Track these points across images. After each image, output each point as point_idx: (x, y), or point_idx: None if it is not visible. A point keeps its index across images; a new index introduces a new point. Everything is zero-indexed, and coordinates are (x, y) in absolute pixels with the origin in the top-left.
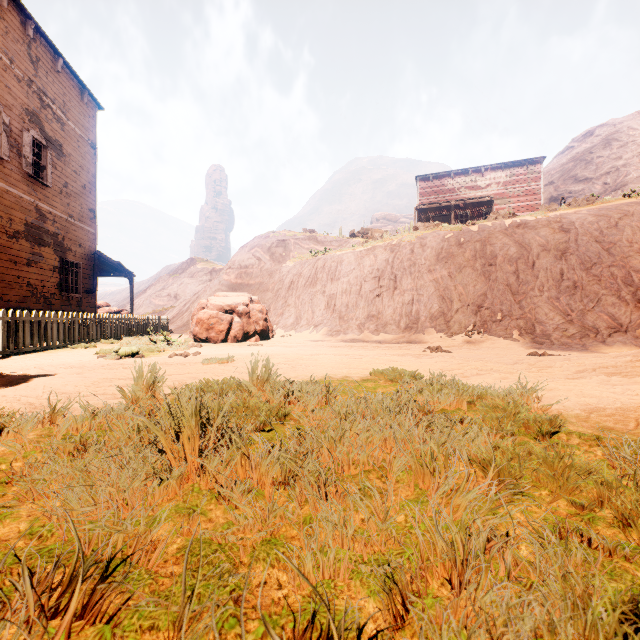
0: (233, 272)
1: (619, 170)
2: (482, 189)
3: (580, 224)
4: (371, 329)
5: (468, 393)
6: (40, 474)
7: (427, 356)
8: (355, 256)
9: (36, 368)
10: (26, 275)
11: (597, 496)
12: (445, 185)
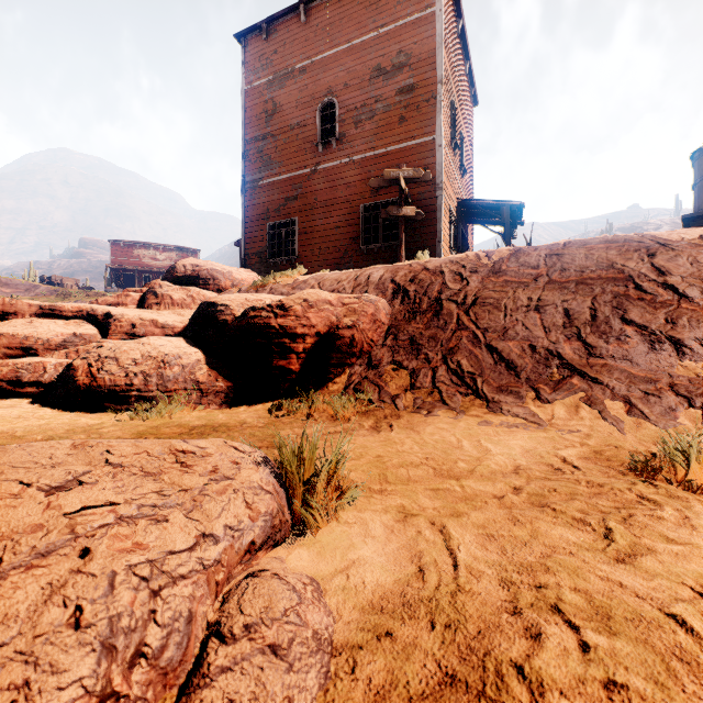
0: None
1: None
2: (161, 261)
3: None
4: None
5: None
6: None
7: None
8: None
9: None
10: None
11: None
12: (133, 252)
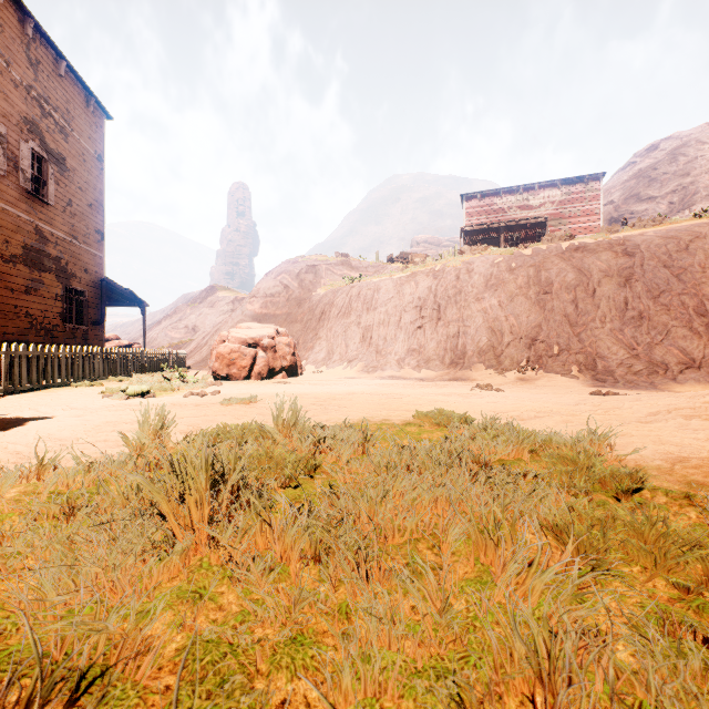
0: (257, 301)
1: (686, 188)
2: (535, 209)
3: (646, 247)
4: (412, 365)
5: (530, 440)
6: (14, 545)
7: (476, 395)
8: (394, 283)
9: (31, 410)
10: (24, 304)
11: (704, 575)
12: (494, 204)
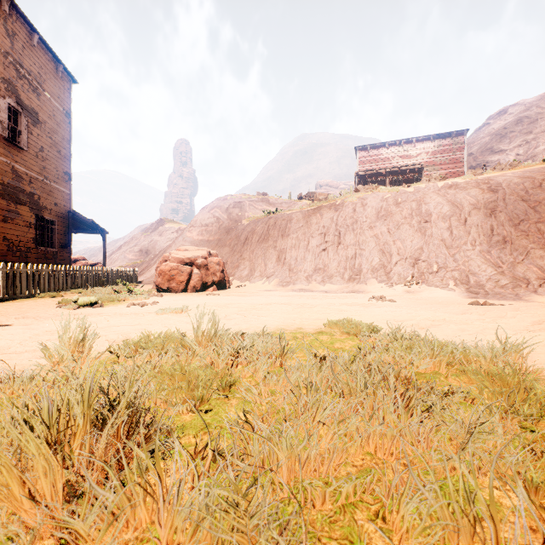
0: (195, 230)
1: (530, 143)
2: (413, 158)
3: (507, 185)
4: (318, 280)
5: (447, 354)
6: None
7: (375, 305)
8: (303, 215)
9: None
10: (2, 230)
11: None
12: (381, 154)
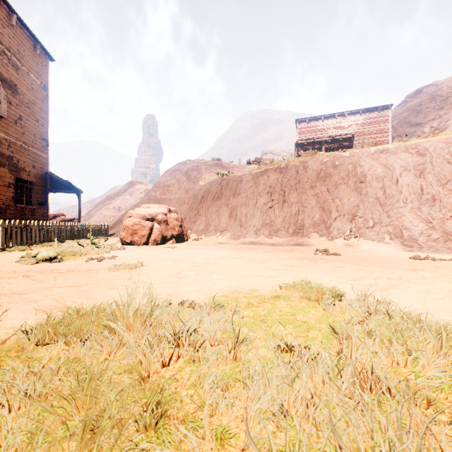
0: (158, 190)
1: (442, 117)
2: (345, 129)
3: (433, 149)
4: (265, 234)
5: None
6: None
7: (322, 260)
8: (252, 176)
9: None
10: None
11: None
12: (317, 126)
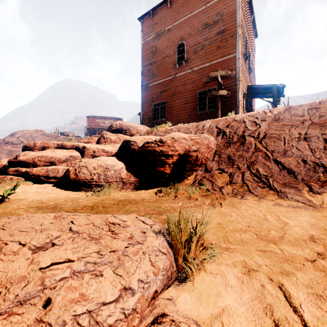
0: (9, 145)
1: None
2: (107, 124)
3: None
4: None
5: None
6: None
7: None
8: None
9: None
10: None
11: None
12: (96, 120)
